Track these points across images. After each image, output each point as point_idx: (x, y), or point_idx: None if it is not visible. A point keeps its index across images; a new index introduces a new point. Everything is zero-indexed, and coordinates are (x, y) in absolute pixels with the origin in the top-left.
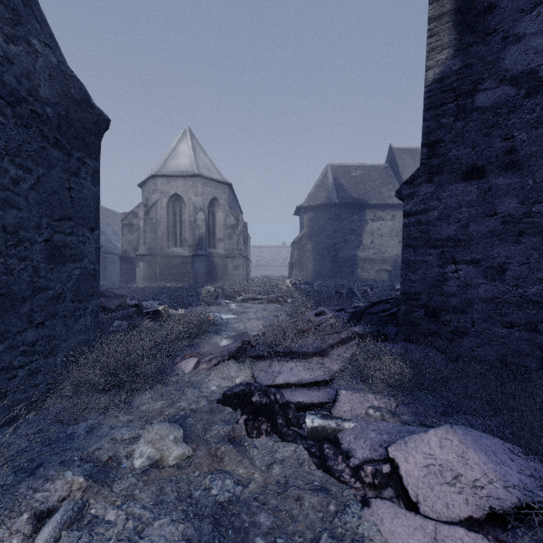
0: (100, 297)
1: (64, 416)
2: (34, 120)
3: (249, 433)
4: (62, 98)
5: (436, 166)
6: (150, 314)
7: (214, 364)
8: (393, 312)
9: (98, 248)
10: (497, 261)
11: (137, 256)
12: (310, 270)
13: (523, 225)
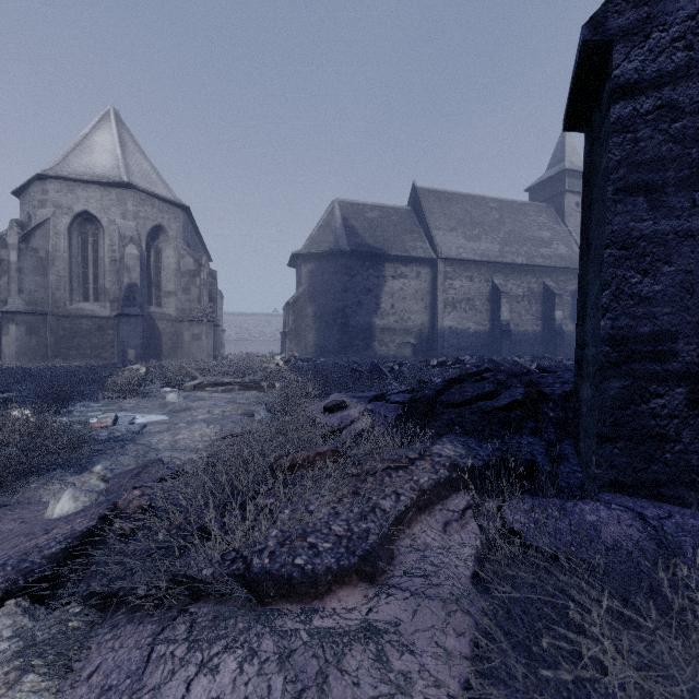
0: None
1: None
2: None
3: None
4: None
5: None
6: None
7: None
8: (518, 399)
9: None
10: None
11: (5, 314)
12: (310, 343)
13: None
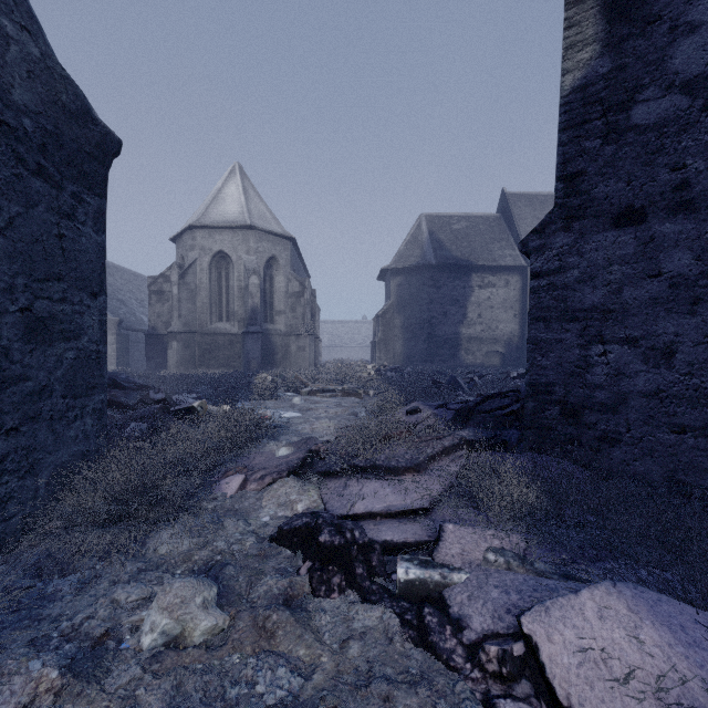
0: (116, 389)
1: (45, 564)
2: (3, 136)
3: (314, 589)
4: (48, 107)
5: (576, 208)
6: (182, 412)
7: (267, 483)
8: (514, 410)
9: (104, 321)
10: (663, 340)
11: (169, 334)
12: (398, 352)
13: (699, 289)
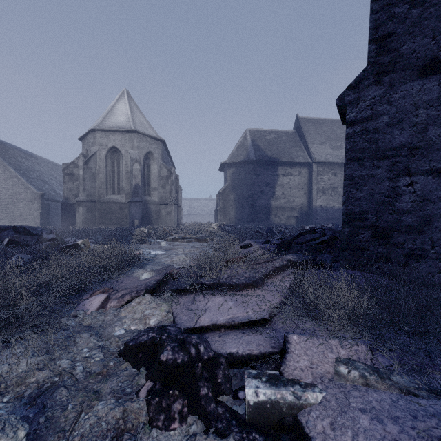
0: (26, 235)
1: None
2: None
3: (151, 419)
4: None
5: (387, 64)
6: (68, 248)
7: (126, 301)
8: (325, 239)
9: None
10: None
11: (77, 202)
12: (232, 216)
13: None
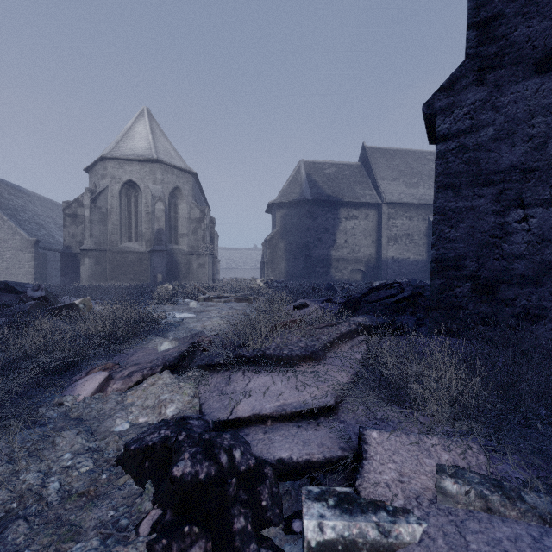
0: (8, 293)
1: None
2: None
3: None
4: None
5: (492, 56)
6: (62, 310)
7: (135, 381)
8: (405, 296)
9: None
10: None
11: (82, 251)
12: (282, 270)
13: None
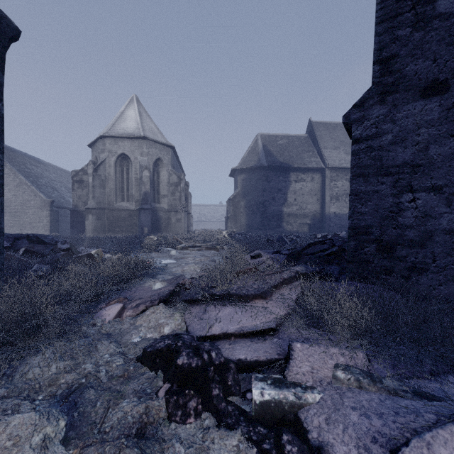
0: (38, 244)
1: None
2: None
3: (169, 415)
4: None
5: (390, 84)
6: (82, 258)
7: (141, 310)
8: (333, 251)
9: (1, 176)
10: None
11: (86, 209)
12: (243, 223)
13: None
